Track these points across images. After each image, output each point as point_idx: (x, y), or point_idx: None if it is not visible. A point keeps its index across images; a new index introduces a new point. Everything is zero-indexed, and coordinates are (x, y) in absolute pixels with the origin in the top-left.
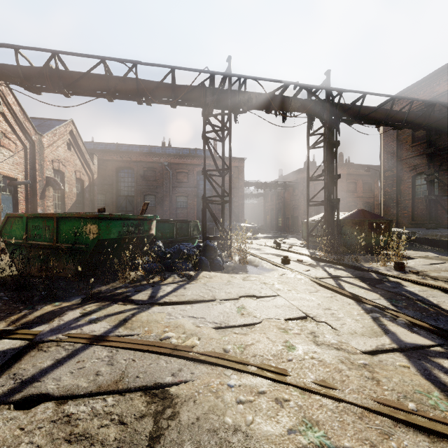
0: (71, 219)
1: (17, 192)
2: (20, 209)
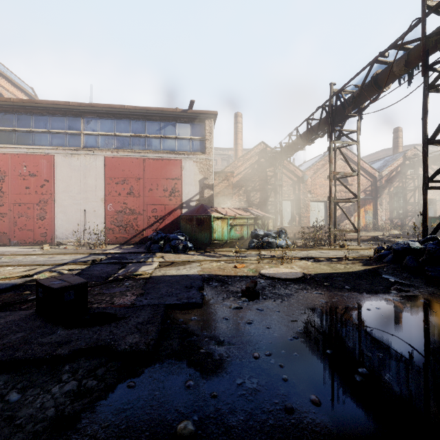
0: (433, 218)
1: (435, 205)
2: (437, 213)
